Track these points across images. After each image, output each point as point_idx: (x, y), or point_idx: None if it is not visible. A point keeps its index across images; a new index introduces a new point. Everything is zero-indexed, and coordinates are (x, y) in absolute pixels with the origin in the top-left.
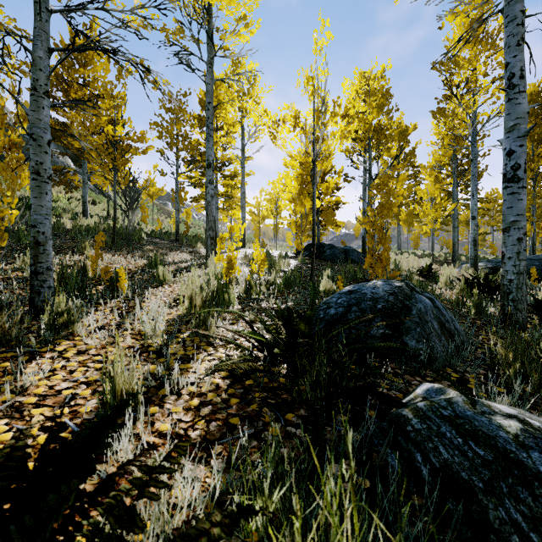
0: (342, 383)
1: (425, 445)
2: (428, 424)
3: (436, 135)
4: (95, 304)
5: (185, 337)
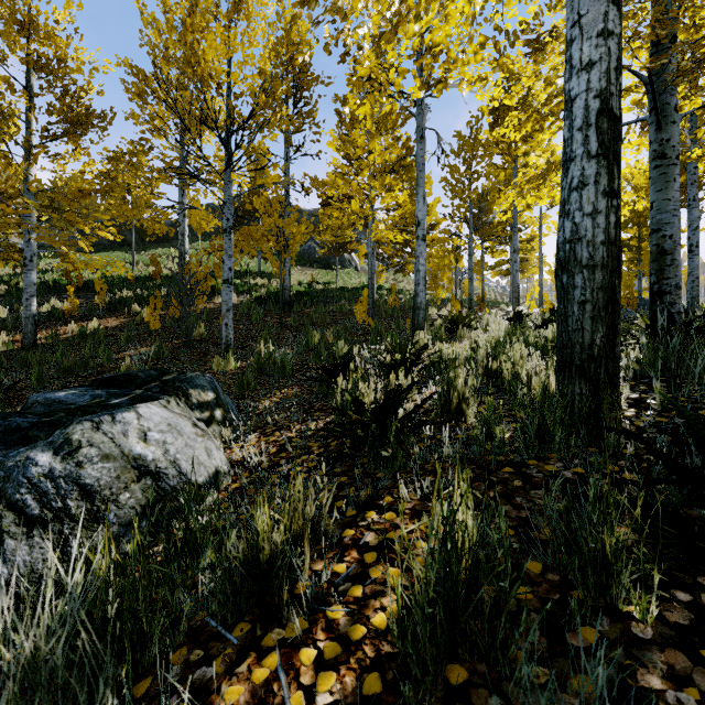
0: None
1: None
2: None
3: None
4: None
5: None
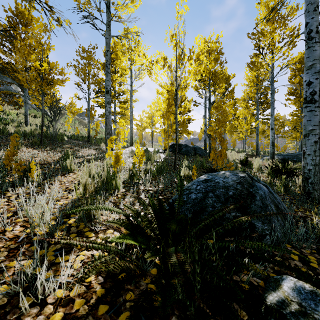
0: (213, 282)
1: None
2: None
3: (247, 80)
4: (5, 191)
5: (73, 222)
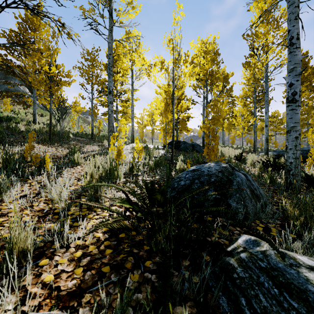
0: (187, 236)
1: (248, 291)
2: (250, 274)
3: (244, 79)
4: (26, 179)
5: None
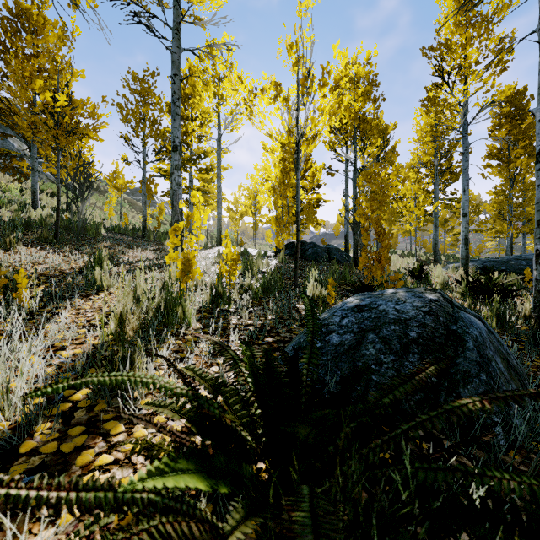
0: None
1: None
2: None
3: (418, 132)
4: None
5: (83, 398)
